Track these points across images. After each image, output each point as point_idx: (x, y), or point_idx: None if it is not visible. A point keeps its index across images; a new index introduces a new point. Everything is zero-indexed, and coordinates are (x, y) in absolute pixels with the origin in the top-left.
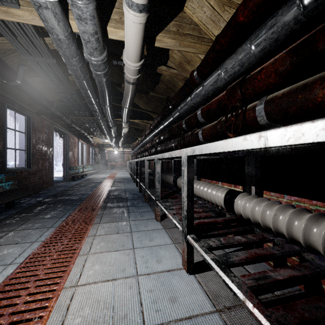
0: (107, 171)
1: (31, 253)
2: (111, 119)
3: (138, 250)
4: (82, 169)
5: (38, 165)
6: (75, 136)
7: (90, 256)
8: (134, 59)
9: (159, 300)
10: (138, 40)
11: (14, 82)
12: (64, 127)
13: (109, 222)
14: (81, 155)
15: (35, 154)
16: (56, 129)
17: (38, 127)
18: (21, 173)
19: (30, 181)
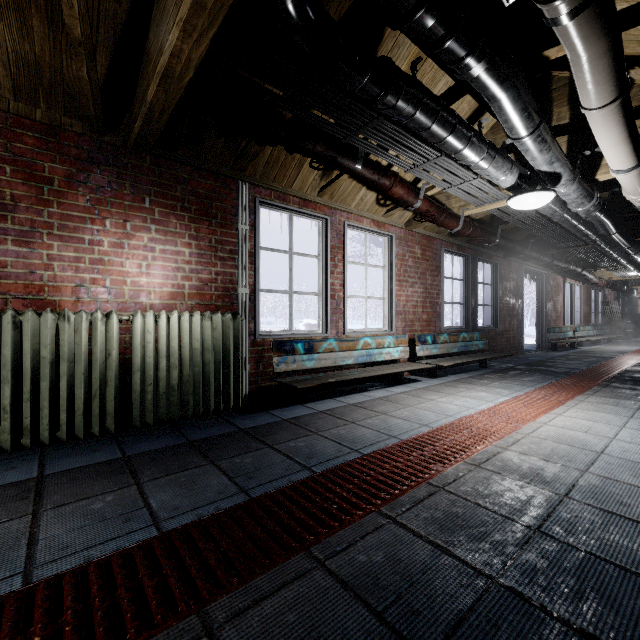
0: (638, 340)
1: (518, 395)
2: (628, 245)
3: (636, 419)
4: (572, 333)
5: (504, 323)
6: (558, 275)
7: (574, 408)
8: (637, 194)
9: (638, 438)
10: (636, 183)
11: (494, 243)
12: (539, 264)
13: (607, 397)
14: (570, 307)
15: (502, 309)
16: (526, 270)
17: (504, 274)
18: (488, 333)
19: (497, 343)
